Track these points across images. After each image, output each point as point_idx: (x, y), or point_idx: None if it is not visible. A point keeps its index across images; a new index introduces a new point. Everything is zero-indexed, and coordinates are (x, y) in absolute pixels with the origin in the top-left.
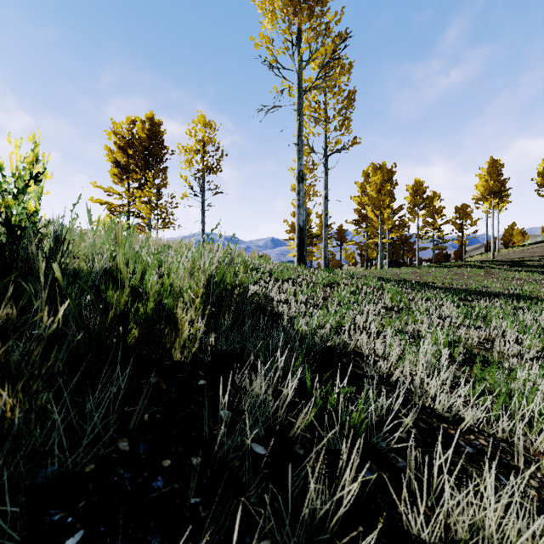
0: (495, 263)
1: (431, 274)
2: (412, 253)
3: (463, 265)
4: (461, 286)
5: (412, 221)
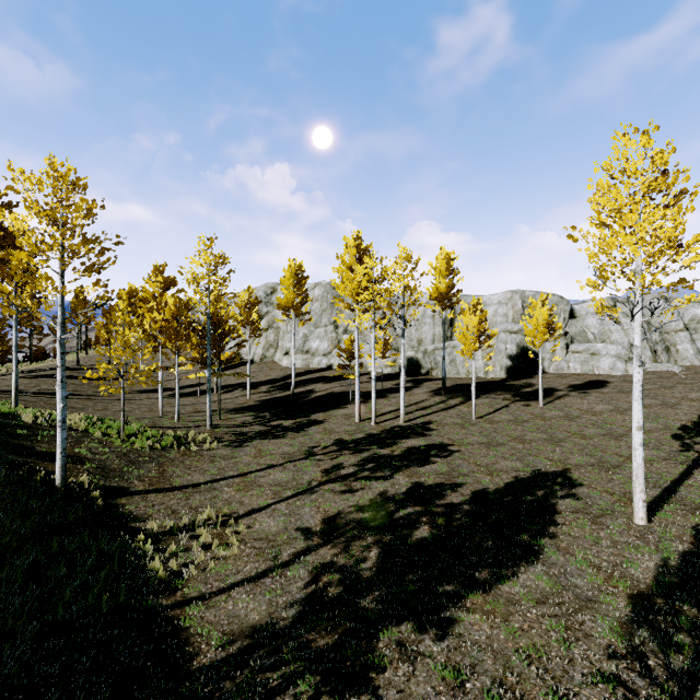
0: (74, 371)
1: (33, 384)
2: (8, 351)
3: (53, 375)
4: (48, 390)
5: (11, 327)
